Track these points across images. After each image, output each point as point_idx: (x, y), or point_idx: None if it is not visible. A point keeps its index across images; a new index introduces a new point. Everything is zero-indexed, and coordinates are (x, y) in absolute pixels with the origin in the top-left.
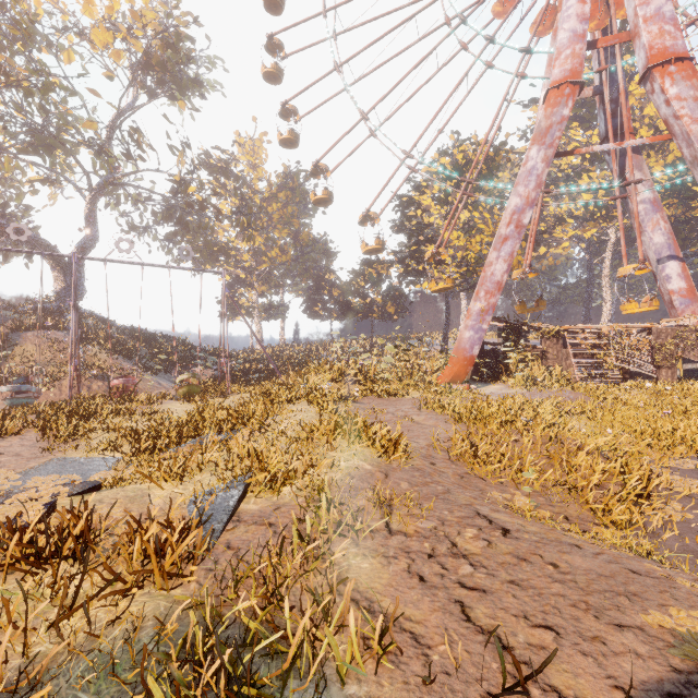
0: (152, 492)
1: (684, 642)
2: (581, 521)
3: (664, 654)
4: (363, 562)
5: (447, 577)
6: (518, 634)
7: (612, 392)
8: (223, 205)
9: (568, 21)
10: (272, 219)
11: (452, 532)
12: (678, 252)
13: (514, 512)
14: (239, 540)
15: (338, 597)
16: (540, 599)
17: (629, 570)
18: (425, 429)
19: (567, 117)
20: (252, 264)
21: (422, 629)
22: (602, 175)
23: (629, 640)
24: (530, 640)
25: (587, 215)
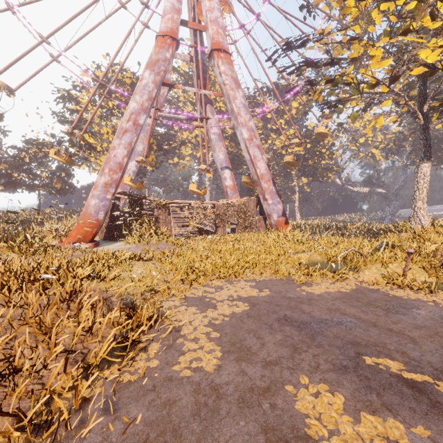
0: None
1: None
2: None
3: None
4: None
5: None
6: None
7: (190, 242)
8: None
9: None
10: None
11: None
12: (230, 165)
13: None
14: None
15: None
16: None
17: None
18: None
19: (169, 59)
20: None
21: None
22: None
23: None
24: None
25: (197, 143)
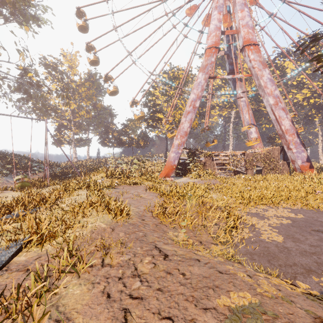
0: None
1: (233, 314)
2: (207, 243)
3: None
4: (77, 289)
5: (124, 292)
6: None
7: (230, 179)
8: (53, 86)
9: (214, 20)
10: (81, 96)
11: (137, 261)
12: (255, 122)
13: (175, 243)
14: None
15: (48, 320)
16: (170, 298)
17: (218, 271)
18: (146, 201)
19: (213, 62)
20: (71, 118)
21: None
22: (229, 89)
23: (208, 318)
24: None
25: (223, 105)
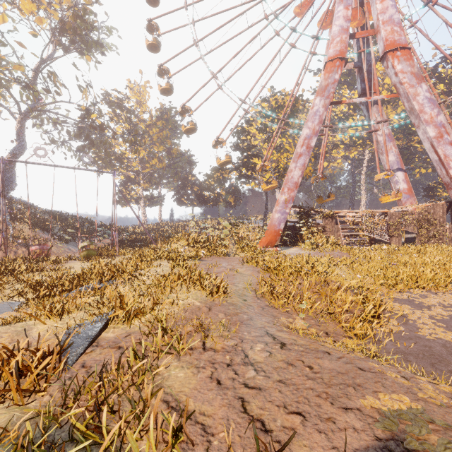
0: (36, 327)
1: (385, 418)
2: (336, 335)
3: (372, 428)
4: (180, 372)
5: (237, 380)
6: (277, 419)
7: (363, 251)
8: (118, 128)
9: (338, 20)
10: (152, 139)
11: (247, 347)
12: (403, 166)
13: (292, 330)
14: (93, 360)
15: (155, 400)
16: (297, 392)
17: (358, 368)
18: (245, 277)
19: (337, 80)
20: (139, 169)
21: (211, 421)
22: (360, 118)
23: (351, 419)
24: (285, 424)
25: (351, 143)
